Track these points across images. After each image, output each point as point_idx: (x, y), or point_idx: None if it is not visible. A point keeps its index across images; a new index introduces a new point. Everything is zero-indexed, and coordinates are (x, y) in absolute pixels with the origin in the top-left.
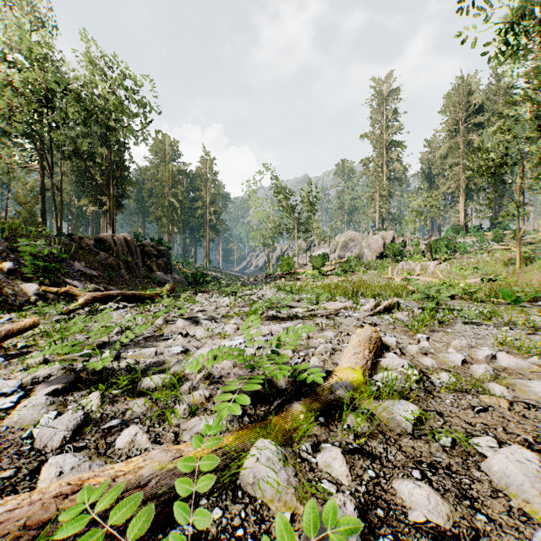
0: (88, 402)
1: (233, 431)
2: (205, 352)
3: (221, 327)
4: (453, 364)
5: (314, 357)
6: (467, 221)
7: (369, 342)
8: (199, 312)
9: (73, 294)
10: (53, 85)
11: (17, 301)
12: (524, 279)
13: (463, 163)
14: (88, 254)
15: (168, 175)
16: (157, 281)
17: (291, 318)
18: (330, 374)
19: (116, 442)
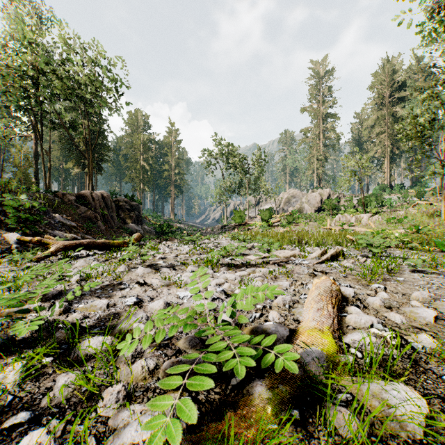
0: (5, 378)
1: None
2: (158, 305)
3: (179, 275)
4: (424, 321)
5: (273, 312)
6: (391, 181)
7: (330, 295)
8: (160, 259)
9: (46, 243)
10: (41, 65)
11: None
12: None
13: (388, 131)
14: (69, 208)
15: (140, 143)
16: (129, 231)
17: (245, 265)
18: (292, 333)
19: None
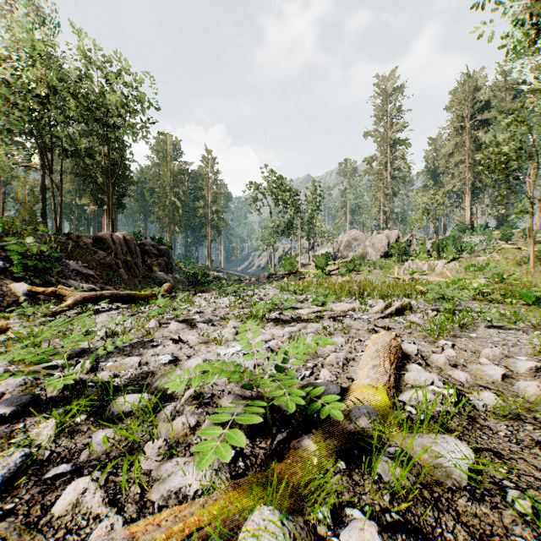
0: (38, 434)
1: (219, 493)
2: (196, 362)
3: (218, 331)
4: (491, 379)
5: (325, 370)
6: (473, 220)
7: (389, 352)
8: (196, 313)
9: (61, 294)
10: (51, 81)
11: (5, 301)
12: (539, 279)
13: (469, 161)
14: (85, 253)
15: (170, 174)
16: (157, 280)
17: (295, 320)
18: (345, 392)
19: (56, 503)
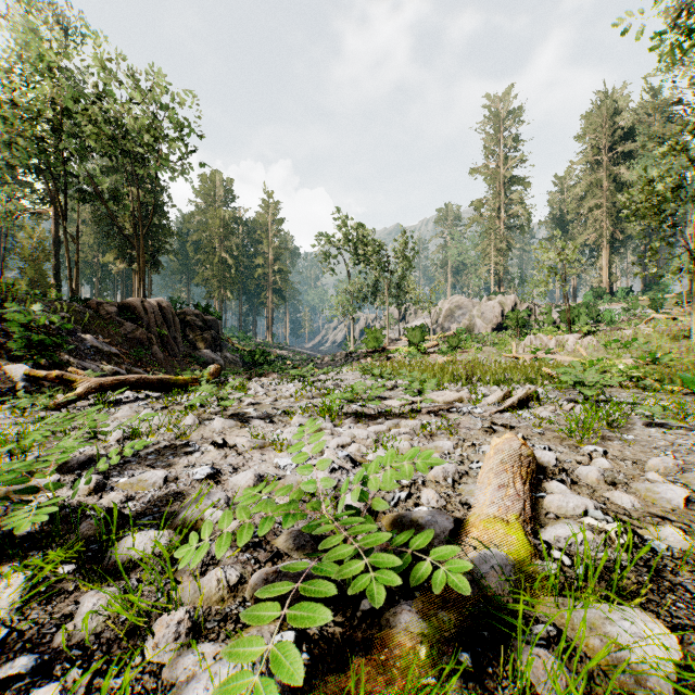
0: None
1: None
2: (245, 479)
3: (279, 431)
4: (669, 505)
5: (428, 491)
6: (612, 282)
7: (519, 464)
8: (249, 405)
9: (70, 380)
10: (64, 101)
11: None
12: None
13: (607, 205)
14: (108, 325)
15: (219, 223)
16: (202, 361)
17: (383, 415)
18: (459, 525)
19: None
